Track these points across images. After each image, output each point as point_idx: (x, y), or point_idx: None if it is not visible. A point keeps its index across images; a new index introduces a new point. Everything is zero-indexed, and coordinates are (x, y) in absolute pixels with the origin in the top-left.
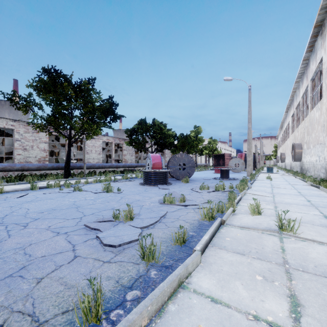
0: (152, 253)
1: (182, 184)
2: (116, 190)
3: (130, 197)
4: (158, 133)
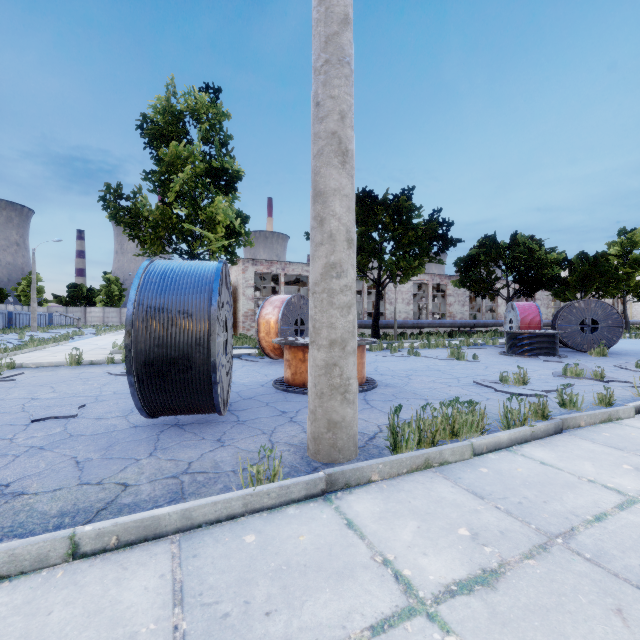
0: (572, 401)
1: (590, 358)
2: (469, 358)
3: (499, 367)
4: (522, 260)
